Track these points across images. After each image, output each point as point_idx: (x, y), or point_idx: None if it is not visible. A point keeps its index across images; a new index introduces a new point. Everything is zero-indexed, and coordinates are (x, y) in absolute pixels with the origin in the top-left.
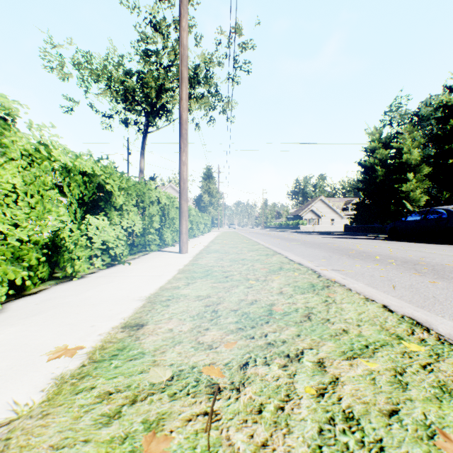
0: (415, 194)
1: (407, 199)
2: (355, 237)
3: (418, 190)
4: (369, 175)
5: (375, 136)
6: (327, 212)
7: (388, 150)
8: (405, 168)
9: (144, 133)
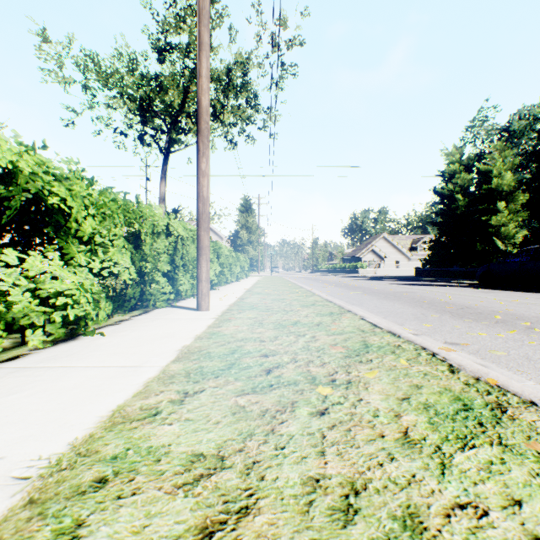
0: (508, 229)
1: (497, 236)
2: (434, 284)
3: (512, 223)
4: (447, 205)
5: (455, 157)
6: (391, 253)
7: (472, 174)
8: (494, 196)
9: (165, 152)
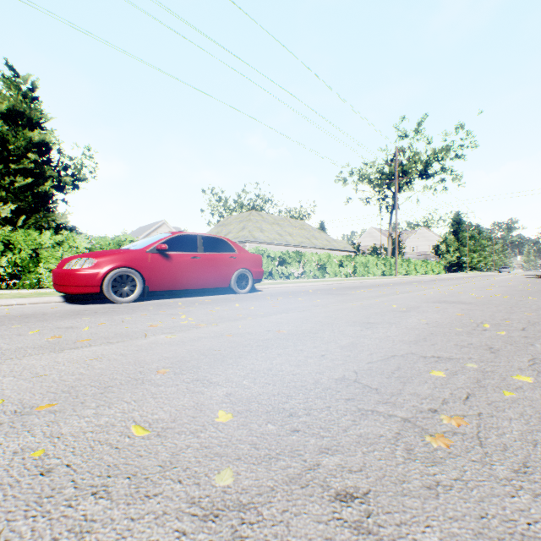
0: None
1: None
2: None
3: None
4: None
5: None
6: None
7: None
8: None
9: (390, 213)
